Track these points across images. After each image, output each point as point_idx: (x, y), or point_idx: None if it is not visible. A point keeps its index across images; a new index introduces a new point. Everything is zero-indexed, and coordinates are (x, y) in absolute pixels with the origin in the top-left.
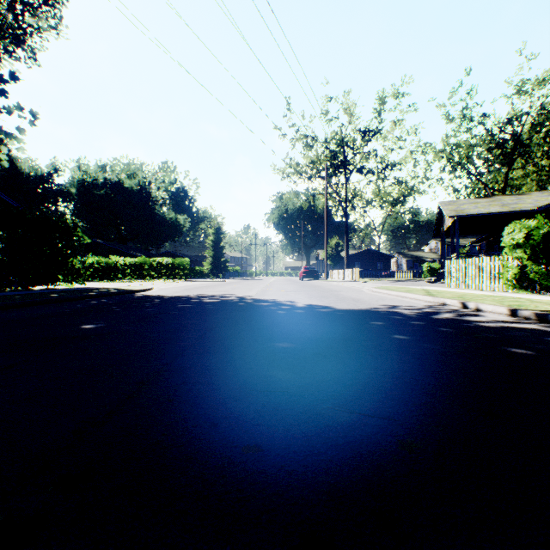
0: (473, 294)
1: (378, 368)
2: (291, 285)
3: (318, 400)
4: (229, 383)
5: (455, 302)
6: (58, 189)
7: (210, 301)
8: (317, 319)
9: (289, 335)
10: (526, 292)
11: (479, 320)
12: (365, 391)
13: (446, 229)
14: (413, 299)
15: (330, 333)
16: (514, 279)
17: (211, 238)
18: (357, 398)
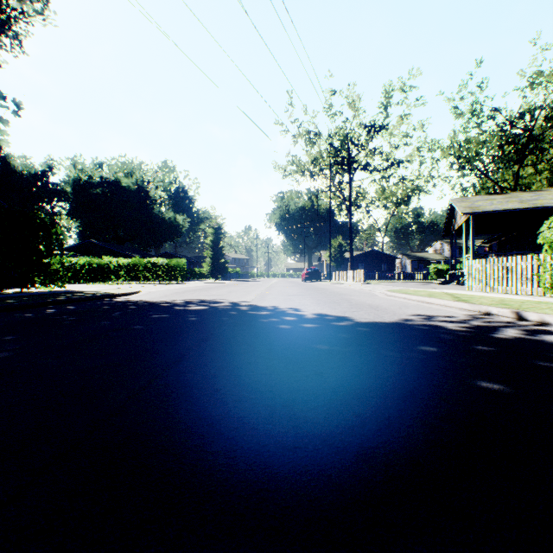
0: (513, 299)
1: None
2: (294, 288)
3: None
4: None
5: (506, 311)
6: (53, 188)
7: (197, 308)
8: (336, 340)
9: (299, 381)
10: None
11: None
12: None
13: (458, 227)
14: (442, 306)
15: (368, 376)
16: None
17: (210, 238)
18: None
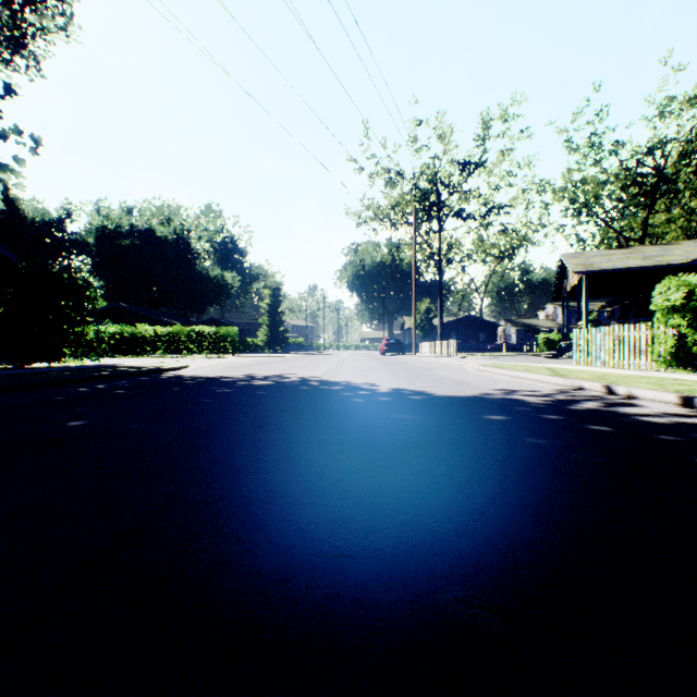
0: (616, 374)
1: (524, 502)
2: (370, 362)
3: (436, 580)
4: (275, 537)
5: (598, 385)
6: (72, 239)
7: (262, 383)
8: (411, 411)
9: (372, 438)
10: (686, 371)
11: (641, 412)
12: (517, 556)
13: (570, 289)
14: (536, 381)
15: (433, 435)
16: (669, 354)
17: (267, 301)
18: (506, 573)
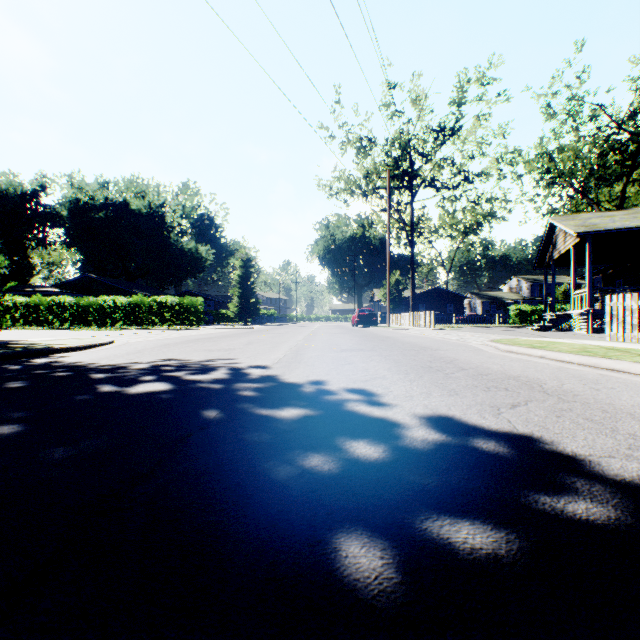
0: None
1: None
2: (345, 336)
3: None
4: None
5: None
6: (44, 211)
7: (140, 392)
8: None
9: None
10: None
11: None
12: None
13: (559, 255)
14: None
15: None
16: None
17: (238, 272)
18: None
